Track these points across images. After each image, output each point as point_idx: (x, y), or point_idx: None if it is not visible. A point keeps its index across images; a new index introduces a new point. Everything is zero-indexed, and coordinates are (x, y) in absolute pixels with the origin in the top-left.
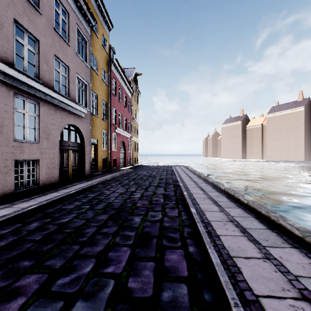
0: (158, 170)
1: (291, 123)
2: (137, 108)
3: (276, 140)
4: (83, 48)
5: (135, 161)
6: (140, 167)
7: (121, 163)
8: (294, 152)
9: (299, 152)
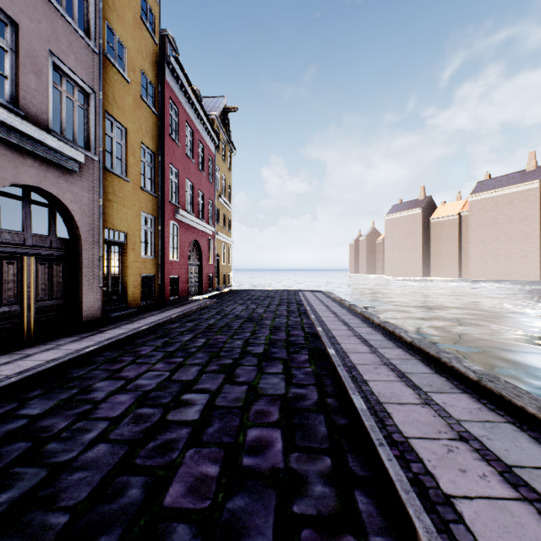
0: (270, 302)
1: (515, 211)
2: (228, 178)
3: (487, 243)
4: (83, 6)
5: (225, 282)
6: (232, 294)
7: (193, 286)
8: (520, 264)
9: (530, 265)
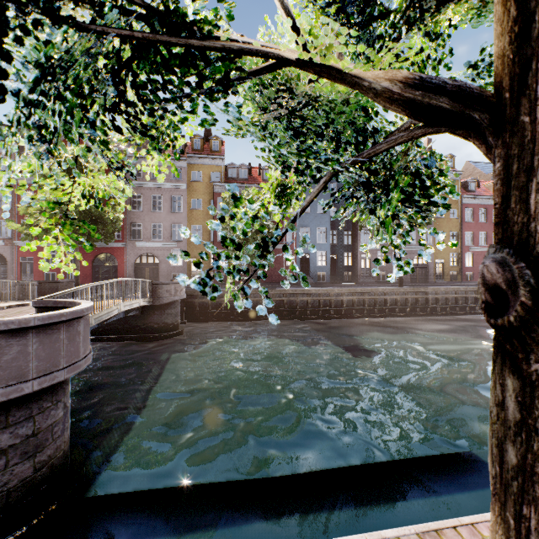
0: None
1: None
2: None
3: None
4: None
5: None
6: None
7: None
8: None
9: None
